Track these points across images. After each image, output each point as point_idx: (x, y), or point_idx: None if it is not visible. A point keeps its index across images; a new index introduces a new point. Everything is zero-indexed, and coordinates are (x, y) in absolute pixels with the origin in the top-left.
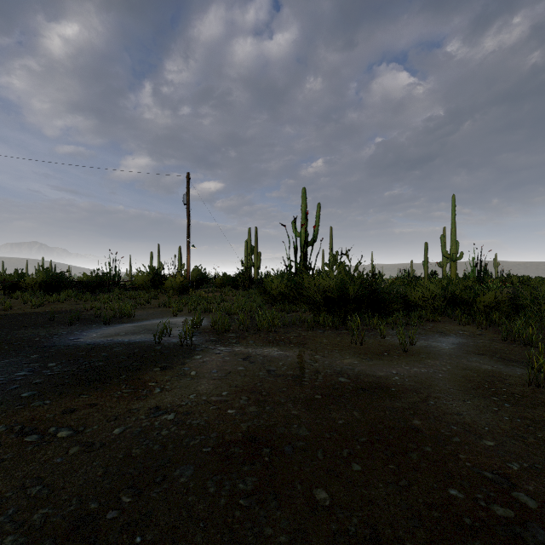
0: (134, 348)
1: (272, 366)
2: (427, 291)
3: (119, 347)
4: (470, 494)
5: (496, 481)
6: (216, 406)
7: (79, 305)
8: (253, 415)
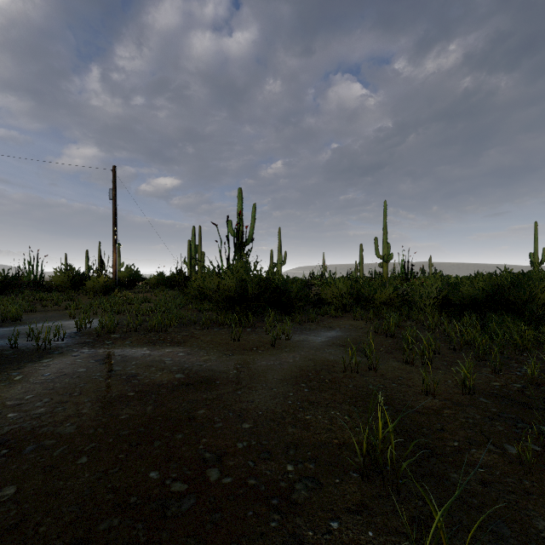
0: None
1: (119, 366)
2: (337, 289)
3: None
4: (167, 474)
5: (208, 460)
6: (0, 411)
7: None
8: (32, 418)
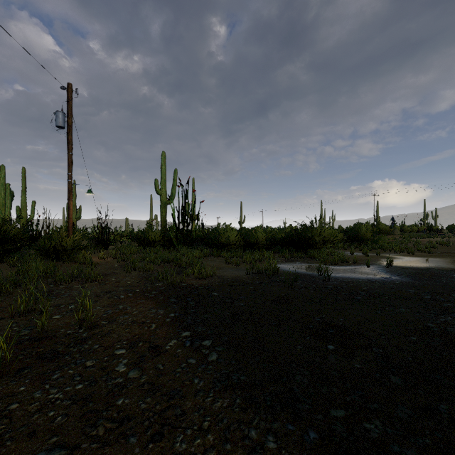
0: (405, 270)
1: (412, 262)
2: None
3: (405, 271)
4: None
5: None
6: None
7: (66, 293)
8: None
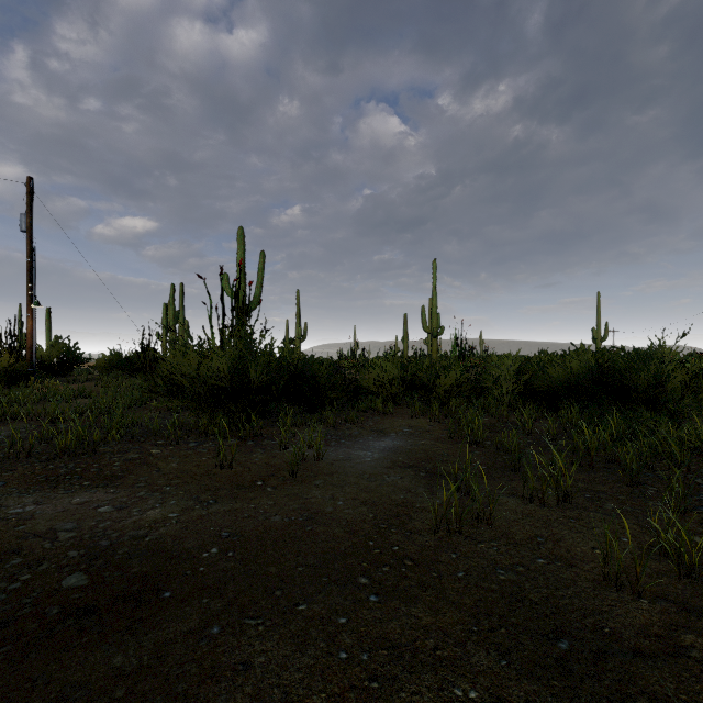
0: None
1: None
2: (384, 373)
3: None
4: None
5: None
6: None
7: None
8: None
